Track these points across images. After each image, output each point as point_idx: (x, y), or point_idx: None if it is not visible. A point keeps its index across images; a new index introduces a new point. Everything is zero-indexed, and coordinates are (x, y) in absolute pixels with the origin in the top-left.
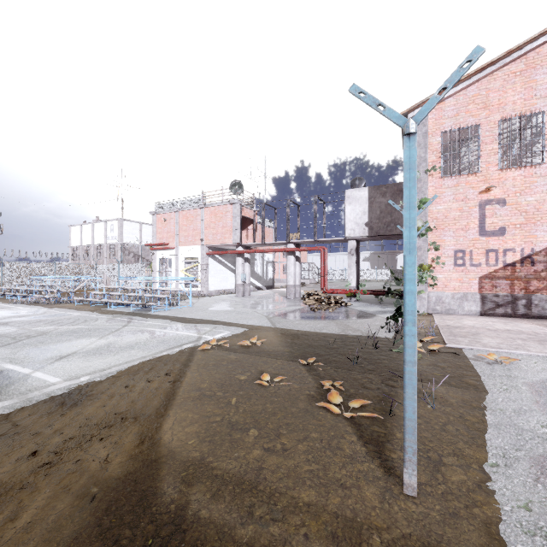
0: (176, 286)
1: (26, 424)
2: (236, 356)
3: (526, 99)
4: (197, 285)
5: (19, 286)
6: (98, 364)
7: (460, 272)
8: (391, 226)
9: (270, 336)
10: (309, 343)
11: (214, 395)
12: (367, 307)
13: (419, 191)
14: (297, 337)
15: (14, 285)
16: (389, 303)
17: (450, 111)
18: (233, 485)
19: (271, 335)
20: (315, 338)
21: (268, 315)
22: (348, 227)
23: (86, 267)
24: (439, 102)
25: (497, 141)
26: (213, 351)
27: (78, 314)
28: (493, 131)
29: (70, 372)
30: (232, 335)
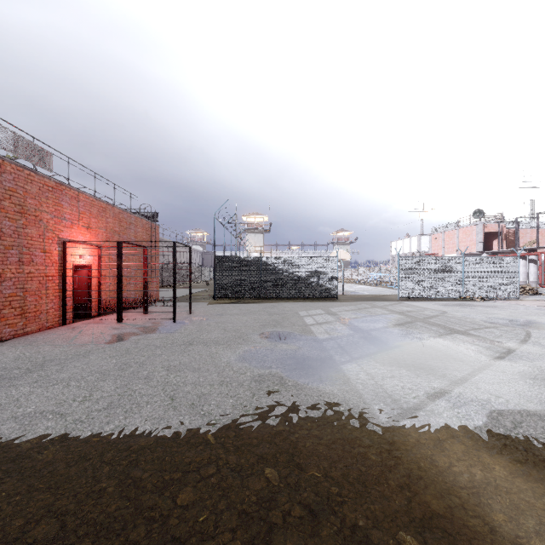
0: None
1: (362, 295)
2: None
3: None
4: None
5: (364, 279)
6: (376, 293)
7: None
8: None
9: None
10: None
11: (391, 296)
12: None
13: None
14: None
15: (362, 278)
16: None
17: None
18: (380, 298)
19: None
20: None
21: None
22: None
23: (396, 269)
24: None
25: None
26: None
27: (381, 288)
28: None
29: (370, 293)
30: None
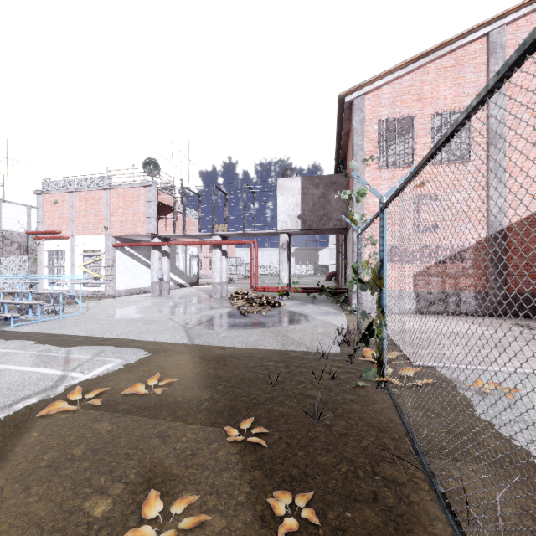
0: (71, 285)
1: None
2: (111, 425)
3: (455, 95)
4: (100, 284)
5: None
6: None
7: (396, 269)
8: (324, 219)
9: (183, 364)
10: (241, 374)
11: None
12: (301, 306)
13: (356, 181)
14: (224, 362)
15: None
16: (322, 301)
17: (387, 99)
18: None
19: (185, 362)
20: (249, 362)
21: (186, 325)
22: (280, 219)
23: None
24: (376, 89)
25: (430, 135)
26: (70, 414)
27: None
28: (427, 124)
29: None
30: (122, 367)
